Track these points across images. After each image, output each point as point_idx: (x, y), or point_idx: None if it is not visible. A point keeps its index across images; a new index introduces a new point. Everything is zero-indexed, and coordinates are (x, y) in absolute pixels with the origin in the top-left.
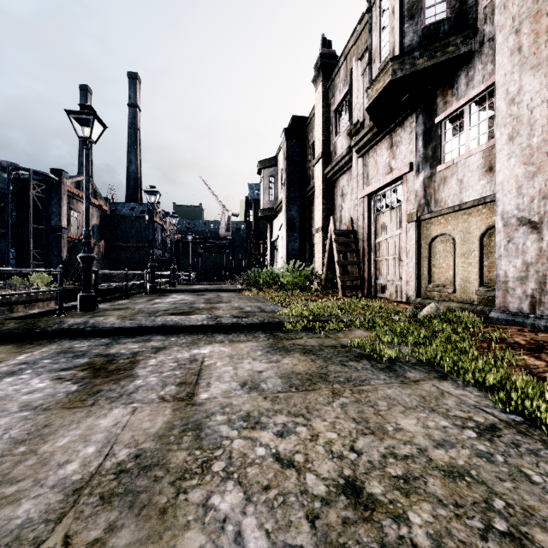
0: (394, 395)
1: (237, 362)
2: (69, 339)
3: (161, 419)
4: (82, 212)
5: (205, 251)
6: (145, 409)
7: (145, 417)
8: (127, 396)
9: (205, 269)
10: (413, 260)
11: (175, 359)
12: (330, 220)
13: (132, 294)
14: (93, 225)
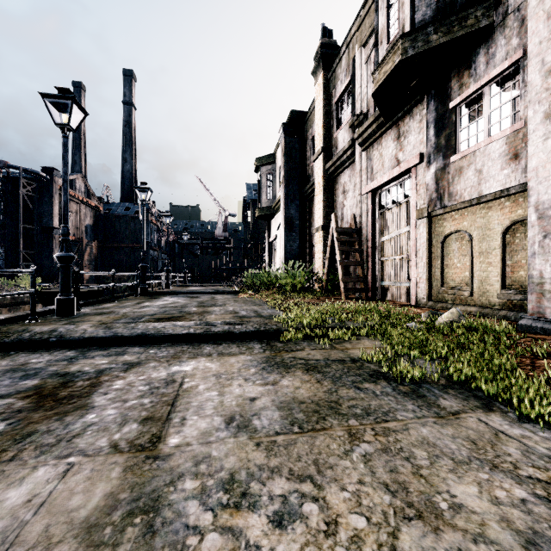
0: (432, 437)
1: (225, 384)
2: (28, 352)
3: (101, 489)
4: (75, 212)
5: (201, 252)
6: (83, 468)
7: (80, 484)
8: (66, 442)
9: (201, 270)
10: (424, 260)
11: (147, 379)
12: (332, 217)
13: (121, 297)
14: (87, 225)
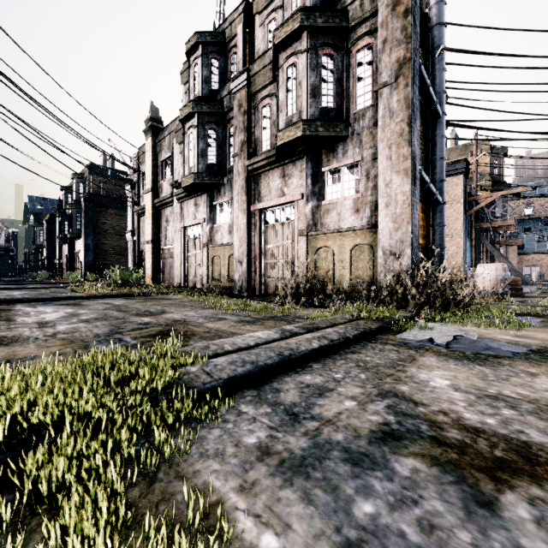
0: None
1: None
2: None
3: None
4: None
5: None
6: None
7: None
8: None
9: None
10: None
11: None
12: (55, 260)
13: None
14: None
